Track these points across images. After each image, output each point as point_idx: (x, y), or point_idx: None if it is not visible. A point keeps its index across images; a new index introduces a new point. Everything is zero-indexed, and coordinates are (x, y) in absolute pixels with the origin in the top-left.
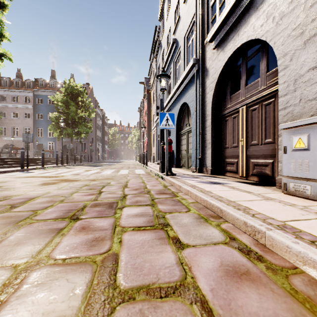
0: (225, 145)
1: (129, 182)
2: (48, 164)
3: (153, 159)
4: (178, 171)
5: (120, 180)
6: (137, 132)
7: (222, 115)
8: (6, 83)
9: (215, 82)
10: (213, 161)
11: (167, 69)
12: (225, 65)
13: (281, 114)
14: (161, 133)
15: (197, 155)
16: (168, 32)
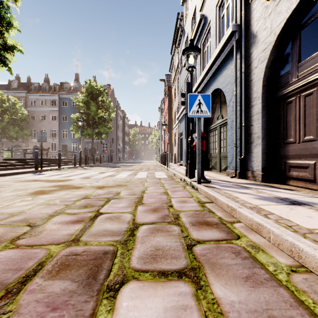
0: (287, 140)
1: (145, 191)
2: (67, 165)
3: (175, 159)
4: (208, 175)
5: (135, 187)
6: (157, 131)
7: (280, 95)
8: (35, 88)
9: (269, 48)
10: (265, 162)
11: None
12: (291, 15)
13: None
14: (188, 127)
15: (237, 154)
16: (192, 13)
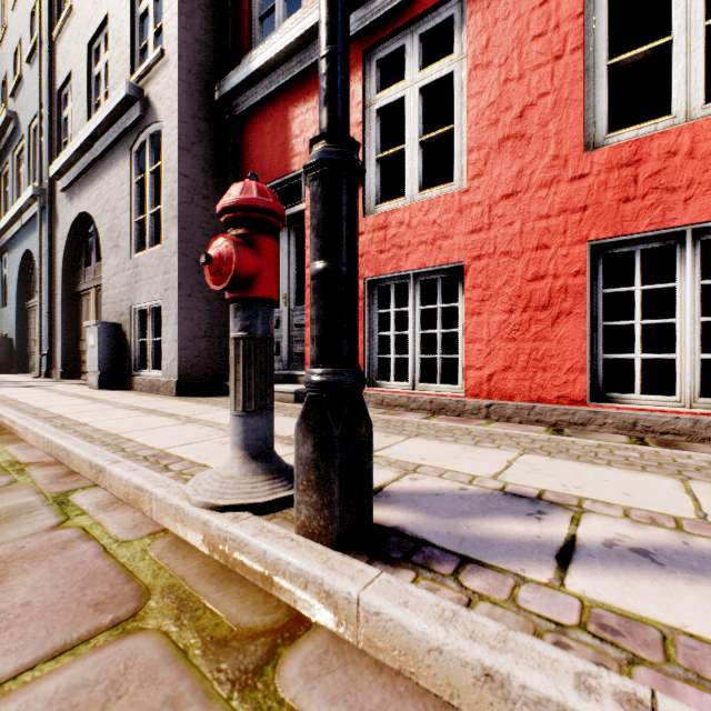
0: (82, 336)
1: None
2: None
3: None
4: (6, 378)
5: None
6: None
7: (78, 292)
8: None
9: (65, 241)
10: (67, 359)
11: (2, 157)
12: (75, 224)
13: (104, 310)
14: None
15: (45, 349)
16: (3, 77)
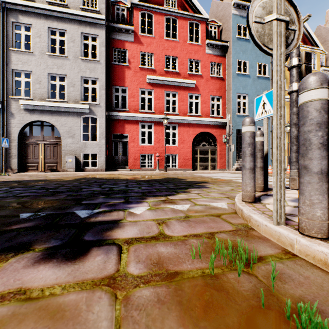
0: (28, 157)
1: None
2: None
3: None
4: None
5: None
6: None
7: (25, 142)
8: None
9: (22, 125)
10: (18, 165)
11: None
12: (32, 121)
13: (62, 152)
14: None
15: (0, 161)
16: None
